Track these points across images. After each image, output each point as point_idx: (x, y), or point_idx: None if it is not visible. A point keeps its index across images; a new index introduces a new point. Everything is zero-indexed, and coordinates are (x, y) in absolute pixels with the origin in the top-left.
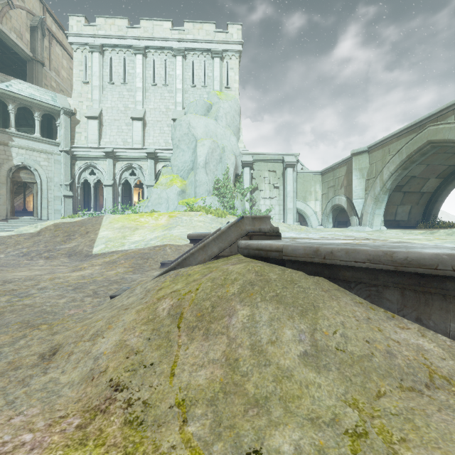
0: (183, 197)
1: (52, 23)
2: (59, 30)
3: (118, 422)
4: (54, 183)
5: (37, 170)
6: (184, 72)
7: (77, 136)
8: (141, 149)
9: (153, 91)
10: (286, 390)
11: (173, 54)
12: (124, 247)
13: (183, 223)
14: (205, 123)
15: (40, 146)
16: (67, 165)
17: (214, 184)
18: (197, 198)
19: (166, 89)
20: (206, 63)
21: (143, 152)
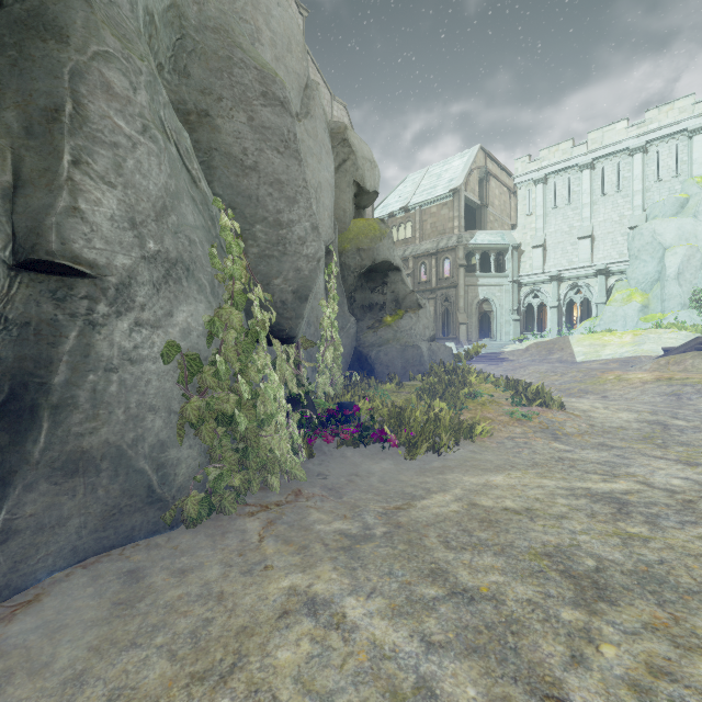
0: (644, 313)
1: (489, 163)
2: (493, 165)
3: (657, 372)
4: (504, 310)
5: (493, 301)
6: (644, 169)
7: (521, 266)
8: (588, 267)
9: (603, 202)
10: (698, 370)
11: (629, 155)
12: (602, 357)
13: (650, 341)
14: (676, 225)
15: (494, 280)
16: (514, 293)
17: (691, 295)
18: (666, 313)
19: (619, 195)
20: (679, 147)
21: (591, 269)
